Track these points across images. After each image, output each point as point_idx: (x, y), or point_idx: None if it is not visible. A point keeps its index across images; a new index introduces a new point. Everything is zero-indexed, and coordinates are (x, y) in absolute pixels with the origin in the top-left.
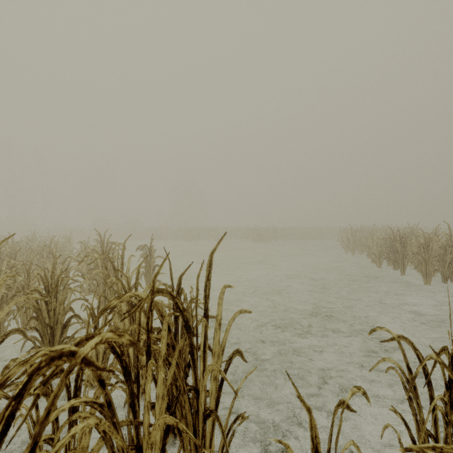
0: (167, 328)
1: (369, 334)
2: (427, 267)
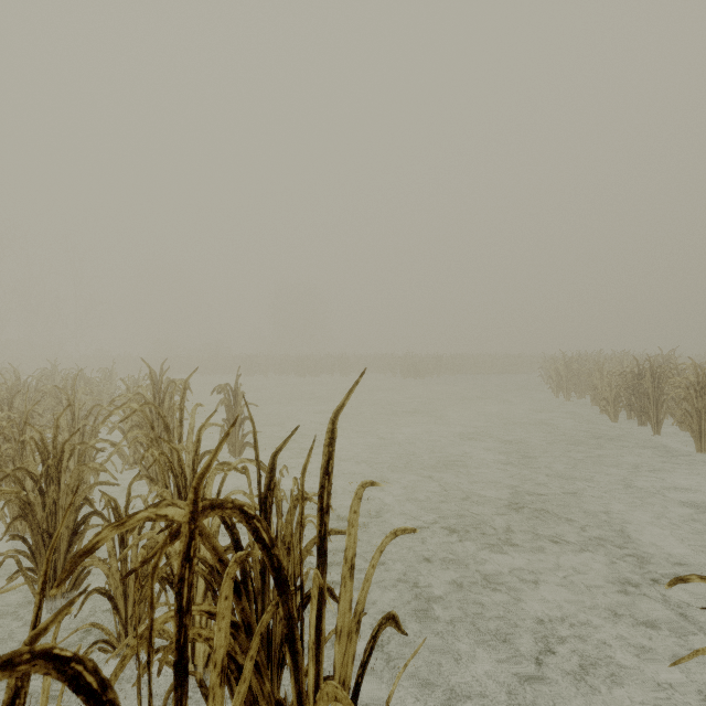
0: (231, 592)
1: (669, 586)
2: (702, 422)
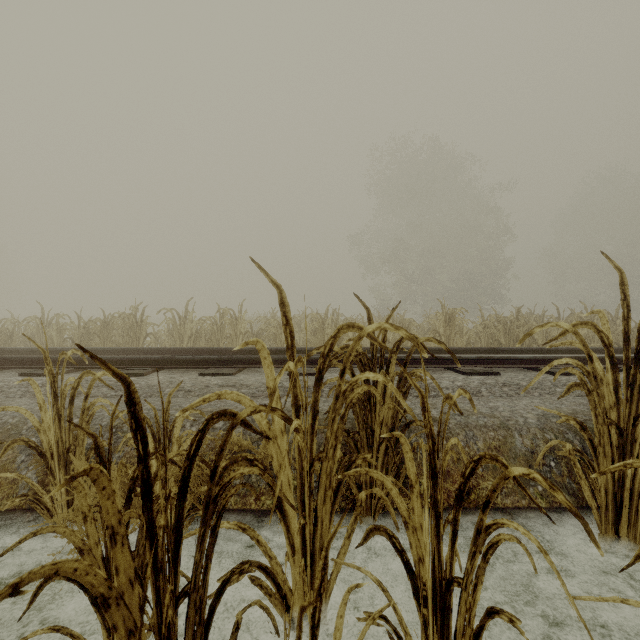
0: None
1: None
2: None
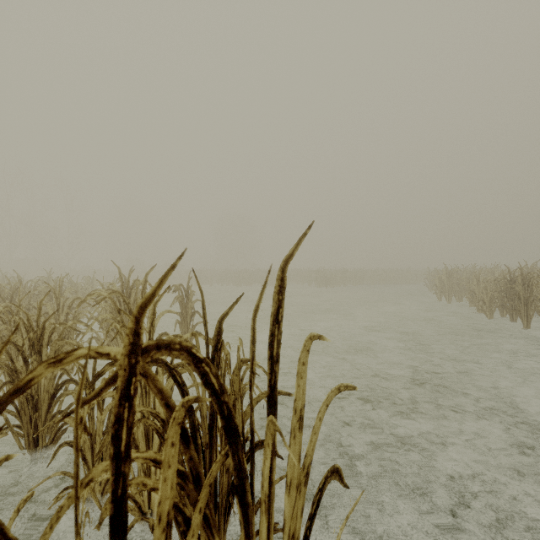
0: (178, 439)
1: None
2: None
